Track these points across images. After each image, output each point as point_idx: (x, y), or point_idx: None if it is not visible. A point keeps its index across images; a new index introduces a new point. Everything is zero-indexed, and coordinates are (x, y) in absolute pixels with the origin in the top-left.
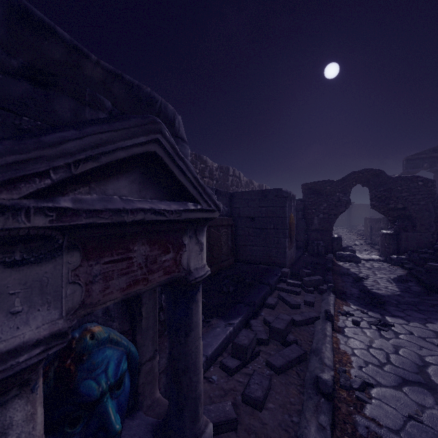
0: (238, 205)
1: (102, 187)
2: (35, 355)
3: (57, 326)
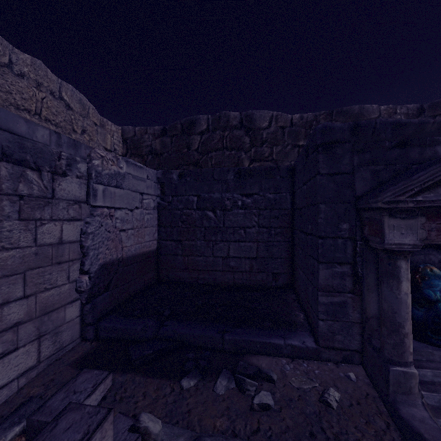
0: None
1: (436, 190)
2: (409, 248)
3: (416, 243)
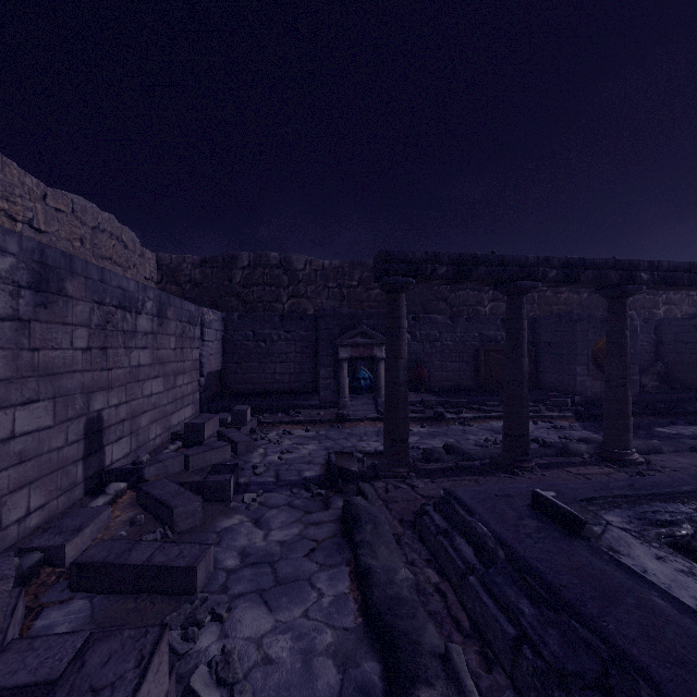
0: (538, 330)
1: (354, 338)
2: (346, 358)
3: (348, 356)
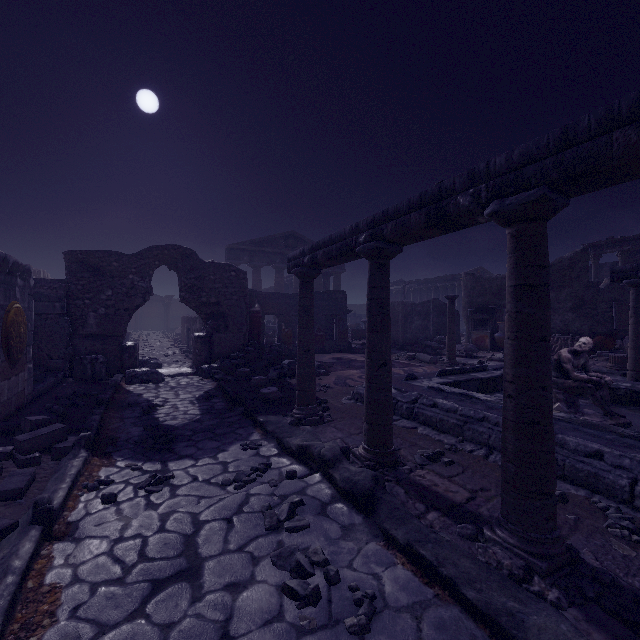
0: None
1: None
2: None
3: None
